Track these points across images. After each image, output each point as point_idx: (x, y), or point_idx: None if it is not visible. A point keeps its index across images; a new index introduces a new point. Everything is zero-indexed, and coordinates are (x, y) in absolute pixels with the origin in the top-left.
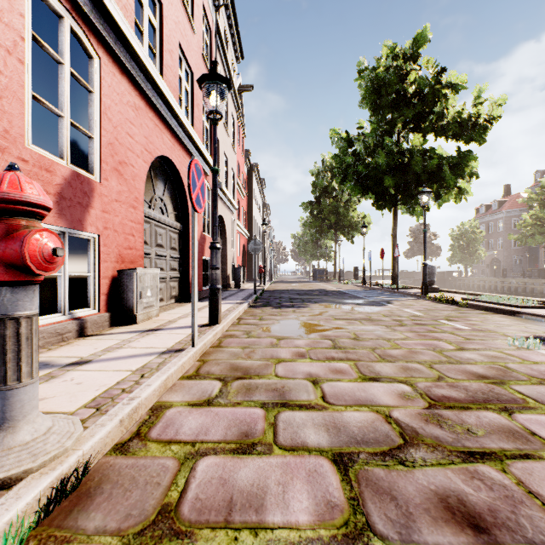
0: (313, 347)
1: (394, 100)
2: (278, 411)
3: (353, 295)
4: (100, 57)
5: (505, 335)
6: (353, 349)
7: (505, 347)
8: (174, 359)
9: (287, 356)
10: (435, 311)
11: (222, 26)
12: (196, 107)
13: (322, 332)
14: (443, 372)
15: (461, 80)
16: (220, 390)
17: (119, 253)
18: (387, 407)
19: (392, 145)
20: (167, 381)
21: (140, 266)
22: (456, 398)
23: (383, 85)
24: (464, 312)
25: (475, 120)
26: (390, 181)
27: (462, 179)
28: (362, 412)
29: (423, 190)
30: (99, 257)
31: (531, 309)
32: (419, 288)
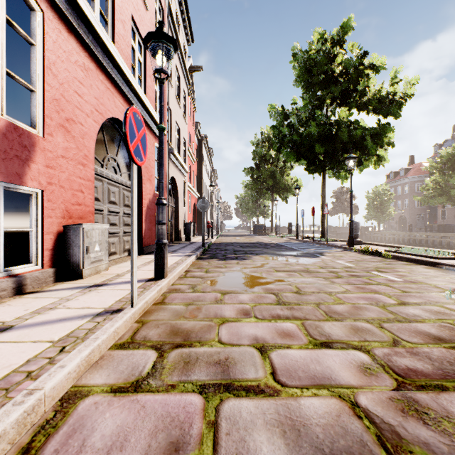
0: (258, 303)
1: (324, 79)
2: (221, 399)
3: (289, 248)
4: (44, 11)
5: (437, 287)
6: (298, 305)
7: (443, 300)
8: (106, 324)
9: (231, 314)
10: (364, 262)
11: (174, 11)
12: (149, 77)
13: (265, 285)
14: (396, 333)
15: (381, 62)
16: (153, 365)
17: (66, 208)
18: (350, 388)
19: (322, 117)
20: (91, 355)
21: (90, 221)
22: (423, 372)
23: (314, 65)
24: (390, 263)
25: (392, 97)
26: (320, 149)
27: (381, 148)
28: (322, 398)
29: (350, 156)
30: (42, 212)
31: (449, 260)
32: (344, 241)
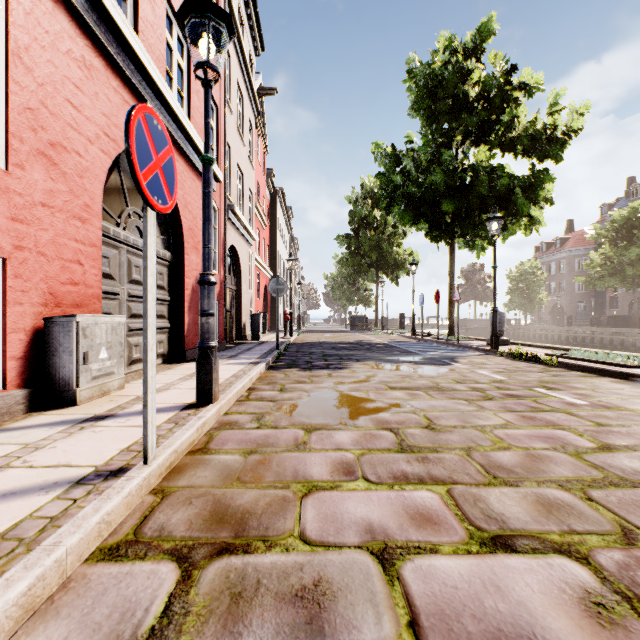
0: (367, 449)
1: (453, 106)
2: None
3: (404, 350)
4: None
5: None
6: (434, 452)
7: None
8: (86, 507)
9: (323, 473)
10: (519, 373)
11: (235, 1)
12: (195, 94)
13: (375, 414)
14: (620, 513)
15: (536, 80)
16: (167, 604)
17: (50, 290)
18: None
19: (451, 159)
20: (35, 588)
21: (95, 311)
22: None
23: (440, 85)
24: (558, 374)
25: (551, 132)
26: (449, 206)
27: (534, 205)
28: None
29: (493, 215)
30: (3, 296)
31: None
32: (482, 339)
